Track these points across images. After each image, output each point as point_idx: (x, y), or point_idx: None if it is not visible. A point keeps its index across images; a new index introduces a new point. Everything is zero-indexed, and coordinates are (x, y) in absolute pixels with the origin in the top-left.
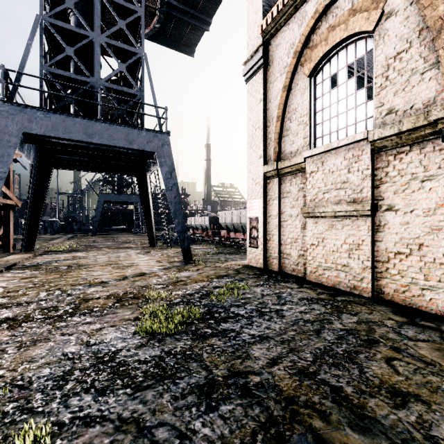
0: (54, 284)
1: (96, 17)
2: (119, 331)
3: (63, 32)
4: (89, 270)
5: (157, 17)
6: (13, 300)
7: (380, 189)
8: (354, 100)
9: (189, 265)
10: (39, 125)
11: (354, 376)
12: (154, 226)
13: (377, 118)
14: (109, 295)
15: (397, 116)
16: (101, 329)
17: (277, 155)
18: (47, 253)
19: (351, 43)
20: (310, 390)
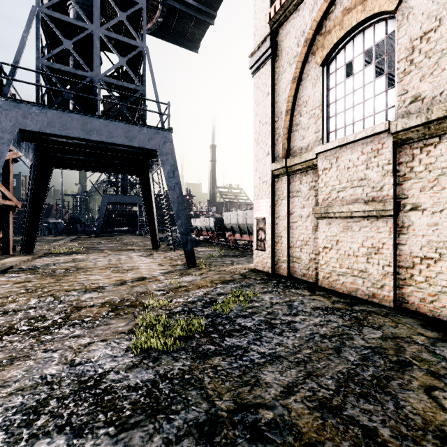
0: (47, 290)
1: (95, 9)
2: (110, 347)
3: (61, 24)
4: (87, 273)
5: (160, 10)
6: (0, 307)
7: (403, 186)
8: (373, 89)
9: (192, 269)
10: (35, 121)
11: (390, 412)
12: (157, 227)
13: (400, 107)
14: (105, 302)
15: (423, 104)
16: (90, 345)
17: (286, 151)
18: (47, 255)
19: (369, 26)
20: (337, 433)
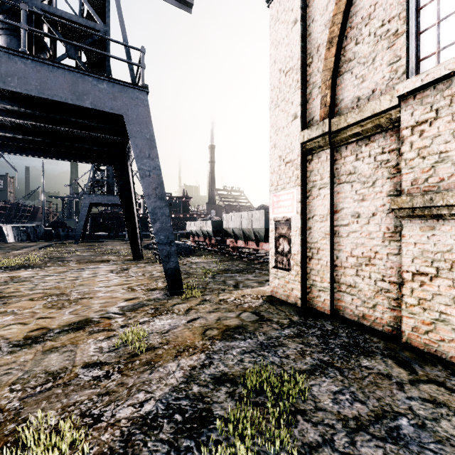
0: None
1: None
2: None
3: None
4: None
5: None
6: None
7: None
8: None
9: (175, 297)
10: None
11: None
12: (138, 233)
13: None
14: None
15: None
16: None
17: (328, 108)
18: None
19: None
20: None
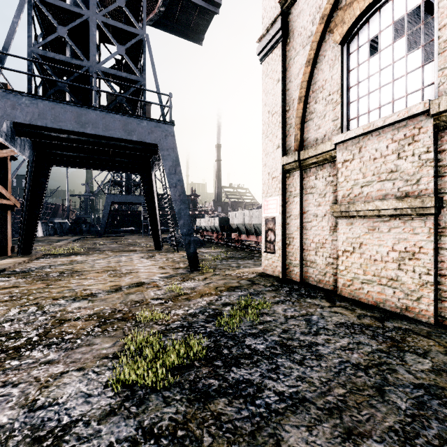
0: (33, 297)
1: None
2: (86, 379)
3: (56, 11)
4: (82, 278)
5: None
6: None
7: (446, 179)
8: (405, 66)
9: (195, 272)
10: (25, 113)
11: None
12: (159, 228)
13: (442, 83)
14: (93, 314)
15: None
16: (62, 375)
17: (298, 143)
18: (45, 257)
19: None
20: None
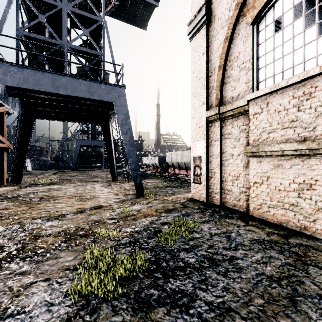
0: (18, 217)
1: None
2: (50, 289)
3: (37, 3)
4: (56, 202)
5: None
6: None
7: None
8: (303, 39)
9: (140, 198)
10: (13, 78)
11: None
12: (115, 164)
13: None
14: (61, 231)
15: None
16: (31, 285)
17: (219, 100)
18: (31, 185)
19: None
20: None
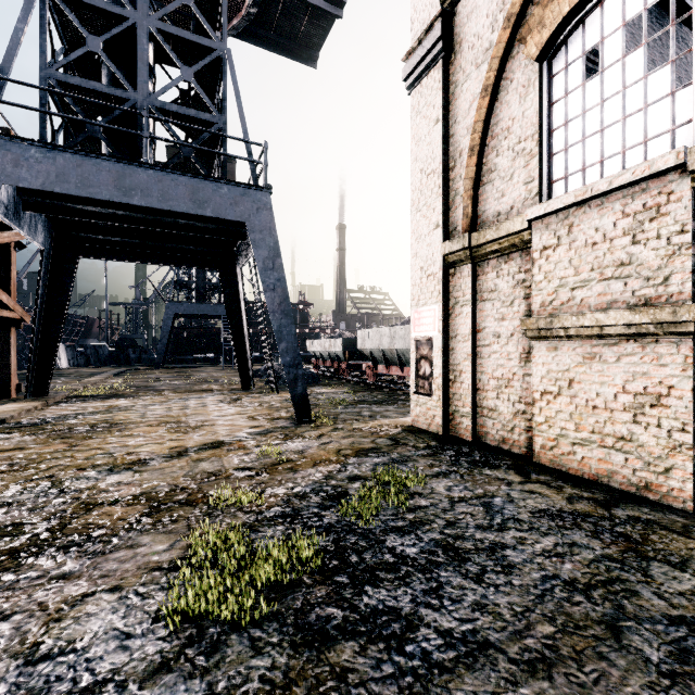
0: (47, 466)
1: None
2: (124, 607)
3: (84, 12)
4: (125, 434)
5: None
6: None
7: None
8: (643, 93)
9: (304, 426)
10: (34, 173)
11: None
12: (249, 355)
13: None
14: (140, 494)
15: None
16: (84, 600)
17: (469, 220)
18: (70, 400)
19: None
20: None
